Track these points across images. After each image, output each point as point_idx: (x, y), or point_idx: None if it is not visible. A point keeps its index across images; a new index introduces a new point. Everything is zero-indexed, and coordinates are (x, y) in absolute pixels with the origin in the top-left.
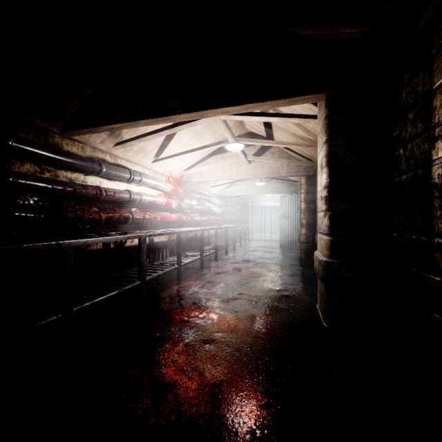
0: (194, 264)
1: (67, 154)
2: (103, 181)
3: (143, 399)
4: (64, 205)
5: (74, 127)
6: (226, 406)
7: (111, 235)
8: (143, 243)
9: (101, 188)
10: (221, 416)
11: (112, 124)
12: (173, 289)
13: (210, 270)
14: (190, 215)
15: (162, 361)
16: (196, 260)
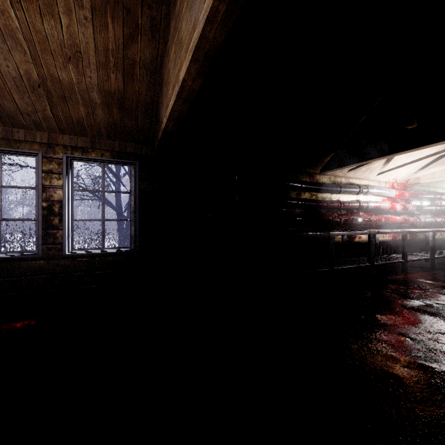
0: (423, 264)
1: (324, 185)
2: (340, 196)
3: (380, 307)
4: (320, 213)
5: (328, 169)
6: (434, 322)
7: (351, 231)
8: (372, 238)
9: (340, 201)
10: (429, 323)
11: (352, 164)
12: (397, 276)
13: (444, 271)
14: (418, 216)
15: (391, 301)
16: (424, 259)
